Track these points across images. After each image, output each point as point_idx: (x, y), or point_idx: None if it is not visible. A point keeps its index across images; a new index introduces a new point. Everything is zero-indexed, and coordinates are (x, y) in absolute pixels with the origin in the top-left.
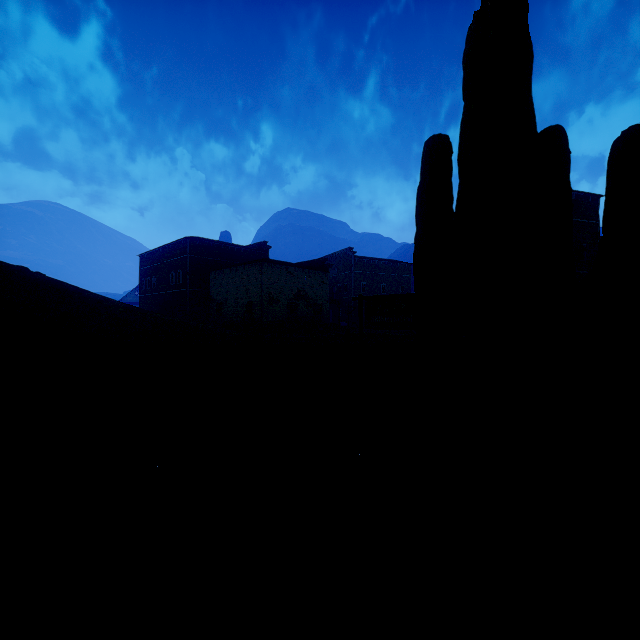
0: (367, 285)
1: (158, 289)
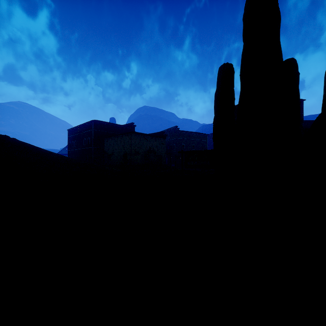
0: (185, 145)
1: (77, 147)
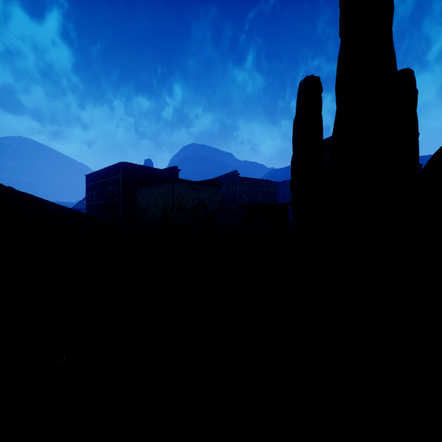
0: (247, 197)
1: (100, 199)
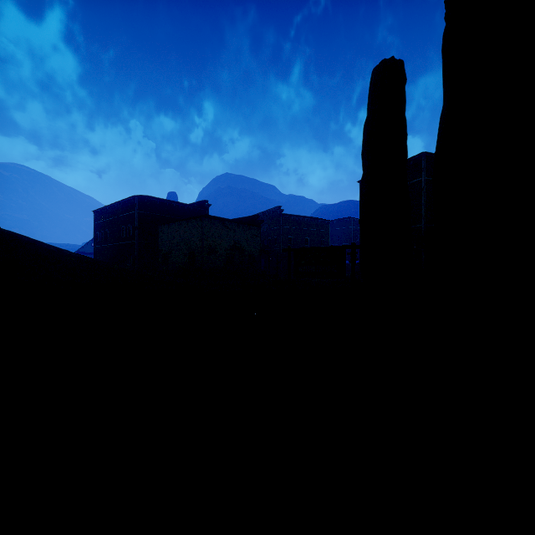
0: (293, 238)
1: (110, 241)
